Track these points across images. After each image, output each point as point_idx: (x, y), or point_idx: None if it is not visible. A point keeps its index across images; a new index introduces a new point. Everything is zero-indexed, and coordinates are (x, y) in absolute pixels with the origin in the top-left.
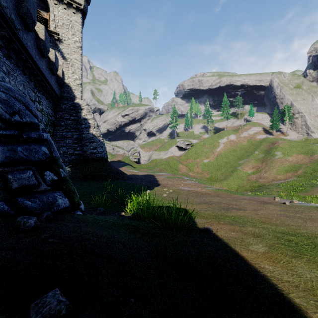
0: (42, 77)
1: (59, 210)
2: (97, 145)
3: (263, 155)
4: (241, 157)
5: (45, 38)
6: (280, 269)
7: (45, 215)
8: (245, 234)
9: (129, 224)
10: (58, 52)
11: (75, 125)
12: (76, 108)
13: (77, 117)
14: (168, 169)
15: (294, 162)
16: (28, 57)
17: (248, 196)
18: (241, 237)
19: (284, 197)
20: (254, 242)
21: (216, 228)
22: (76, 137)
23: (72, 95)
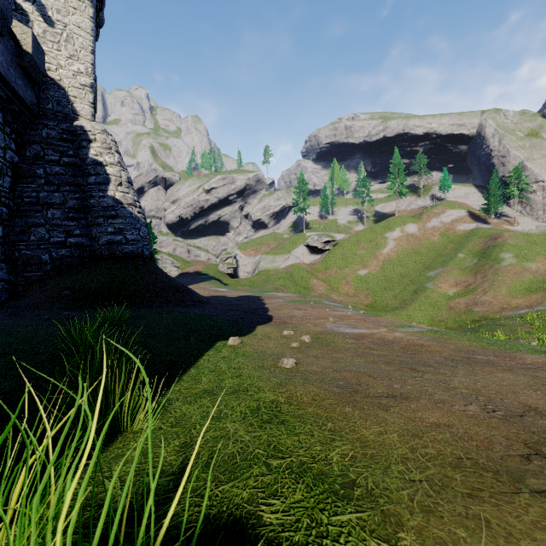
0: None
1: None
2: (124, 225)
3: (475, 260)
4: (430, 264)
5: None
6: None
7: None
8: None
9: None
10: (33, 5)
11: (72, 178)
12: (76, 137)
13: (78, 159)
14: (291, 287)
15: (543, 273)
16: None
17: None
18: None
19: None
20: None
21: None
22: (73, 204)
23: (69, 108)
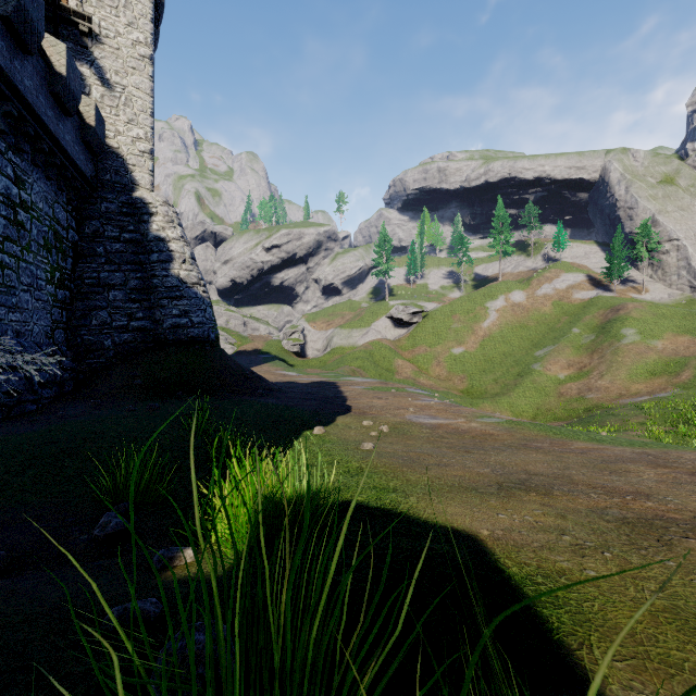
0: (23, 110)
1: None
2: (189, 307)
3: (592, 336)
4: (539, 341)
5: None
6: None
7: None
8: None
9: None
10: (91, 68)
11: (133, 256)
12: (136, 210)
13: (138, 234)
14: (371, 369)
15: (670, 353)
16: None
17: (620, 447)
18: None
19: (666, 438)
20: None
21: None
22: (135, 285)
23: (128, 178)
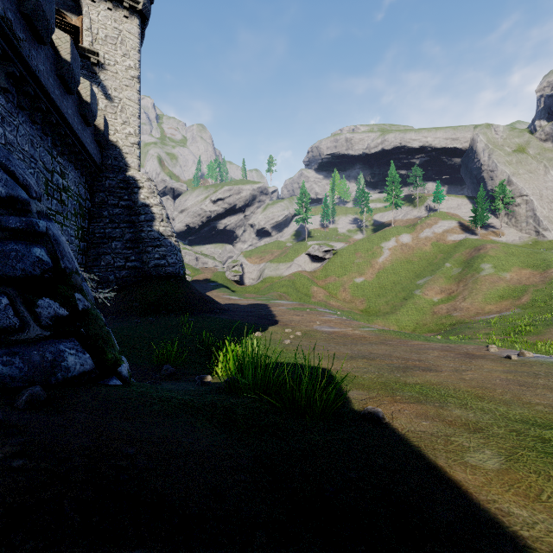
0: (67, 129)
1: (69, 379)
2: (166, 252)
3: (460, 269)
4: (420, 273)
5: (72, 57)
6: (547, 515)
7: (26, 396)
8: (449, 424)
9: (216, 404)
10: (98, 87)
11: (127, 217)
12: (129, 185)
13: (131, 202)
14: (293, 294)
15: (515, 282)
16: (40, 92)
17: (438, 343)
18: (443, 432)
19: (499, 343)
20: (472, 444)
21: (391, 411)
22: (129, 237)
23: (123, 162)
